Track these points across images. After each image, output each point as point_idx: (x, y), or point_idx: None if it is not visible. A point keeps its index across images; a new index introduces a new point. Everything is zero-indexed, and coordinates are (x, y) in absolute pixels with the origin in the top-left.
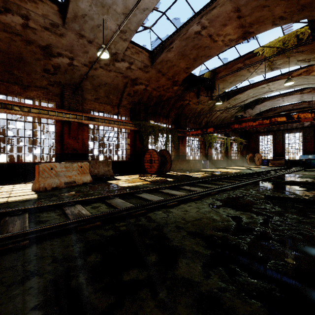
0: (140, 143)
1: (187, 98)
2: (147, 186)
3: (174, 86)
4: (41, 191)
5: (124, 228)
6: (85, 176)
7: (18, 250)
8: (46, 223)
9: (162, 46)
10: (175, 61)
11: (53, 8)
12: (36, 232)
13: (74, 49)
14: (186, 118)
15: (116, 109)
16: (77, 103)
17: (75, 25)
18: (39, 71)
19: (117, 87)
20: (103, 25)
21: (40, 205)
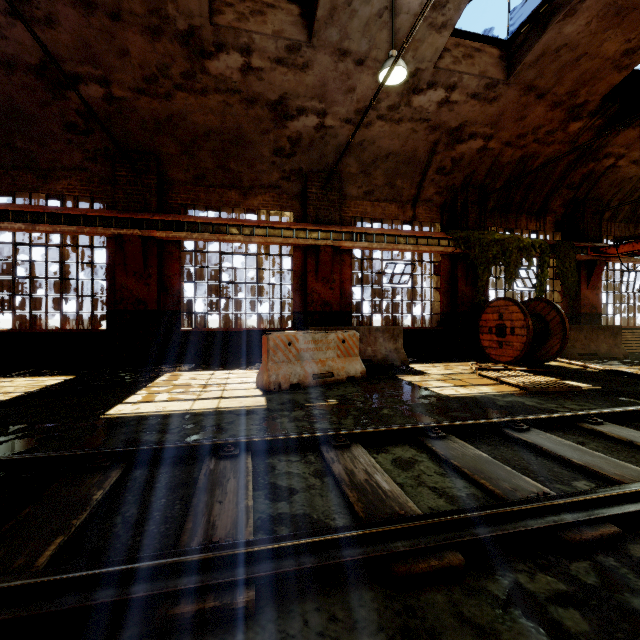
0: (466, 285)
1: (610, 151)
2: (520, 403)
3: (571, 123)
4: (271, 389)
5: (578, 624)
6: (352, 362)
7: (229, 623)
8: (290, 502)
9: (546, 9)
10: (586, 43)
11: (291, 12)
12: (272, 554)
13: (327, 92)
14: (603, 209)
15: (409, 210)
16: (331, 206)
17: (330, 33)
18: (267, 155)
19: (414, 158)
20: (393, 5)
21: (274, 437)
